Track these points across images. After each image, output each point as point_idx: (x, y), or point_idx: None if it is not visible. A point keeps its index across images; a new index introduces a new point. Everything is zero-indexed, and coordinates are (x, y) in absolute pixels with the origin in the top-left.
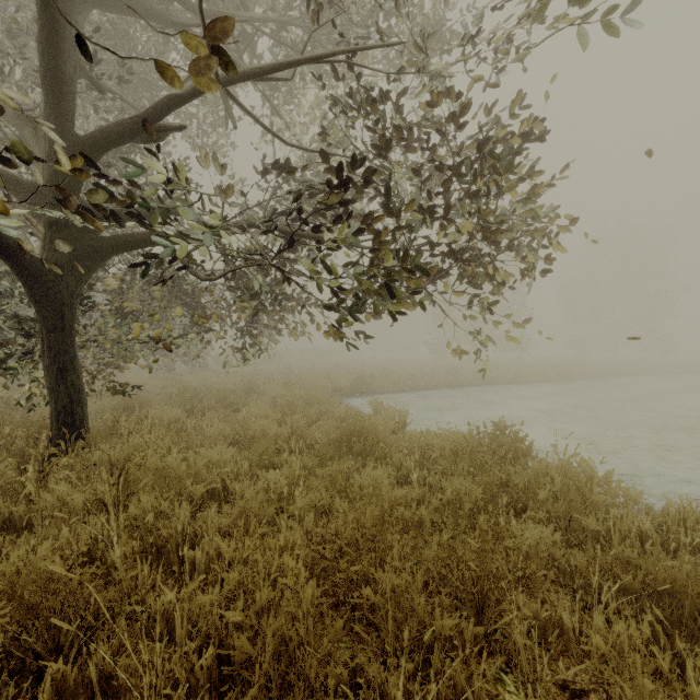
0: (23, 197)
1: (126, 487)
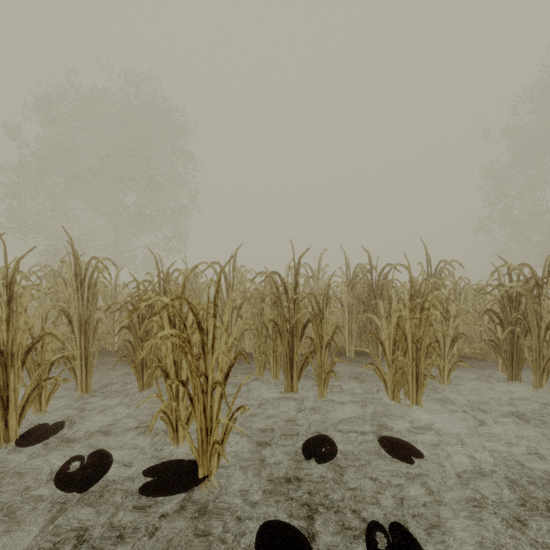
0: None
1: None
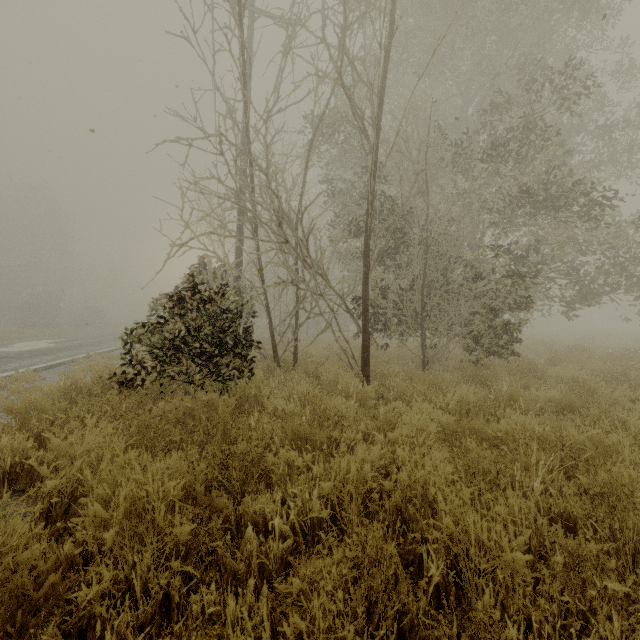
0: None
1: None
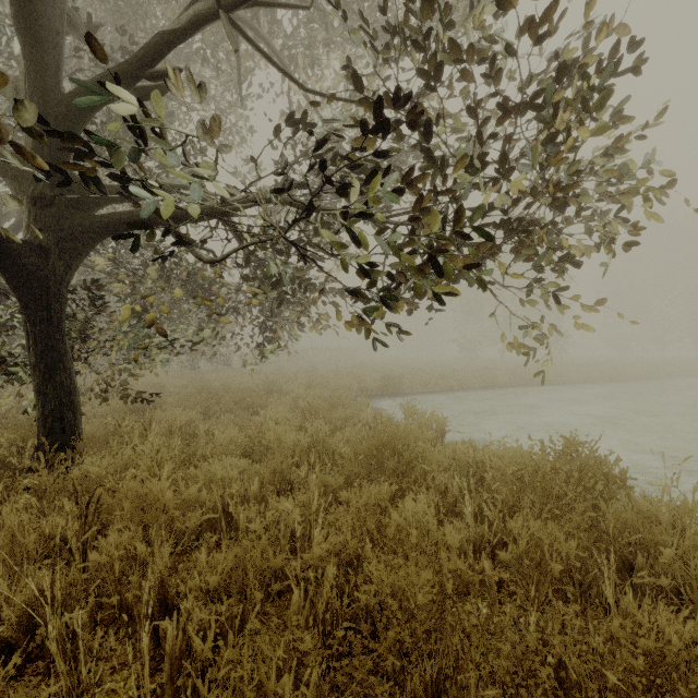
0: (4, 169)
1: (96, 519)
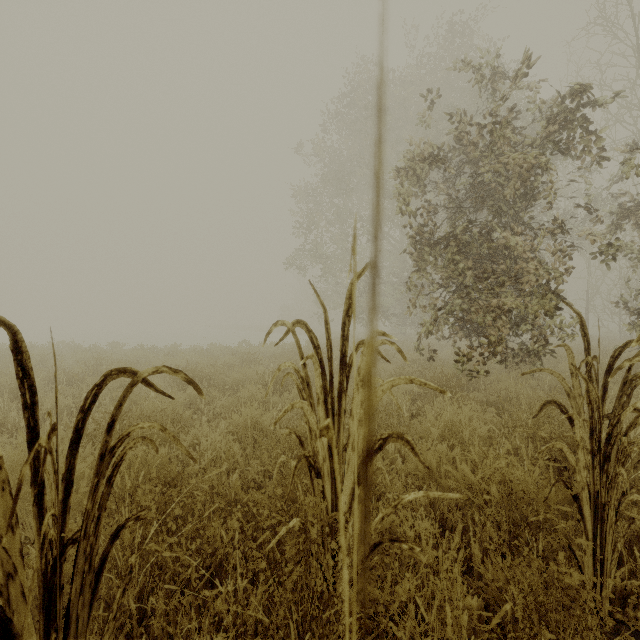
0: None
1: None
